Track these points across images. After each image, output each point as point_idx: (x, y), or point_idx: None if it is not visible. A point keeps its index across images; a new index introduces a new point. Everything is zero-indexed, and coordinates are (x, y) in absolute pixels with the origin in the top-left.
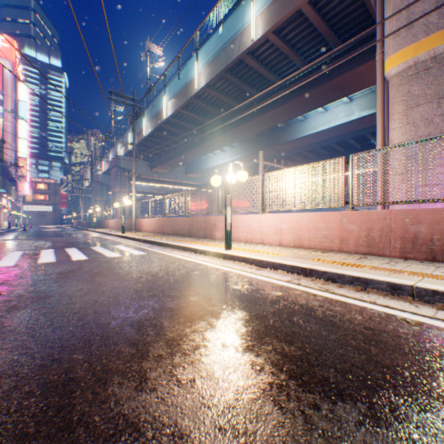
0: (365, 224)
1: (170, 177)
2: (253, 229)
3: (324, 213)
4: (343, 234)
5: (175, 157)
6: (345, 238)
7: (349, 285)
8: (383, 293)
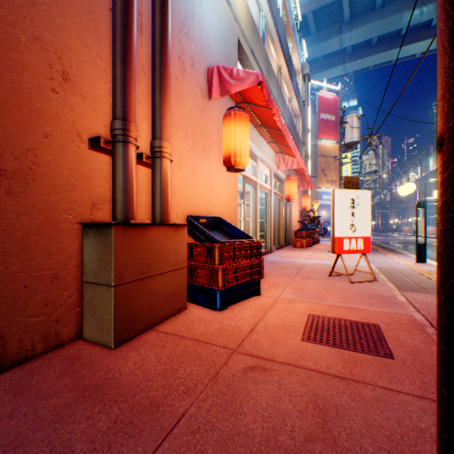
0: None
1: None
2: None
3: None
4: None
5: None
6: None
7: None
8: None
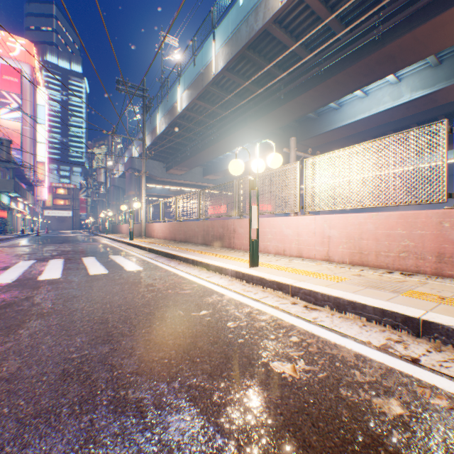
0: None
1: (187, 179)
2: (286, 236)
3: (405, 213)
4: (443, 246)
5: (192, 157)
6: (449, 253)
7: None
8: None
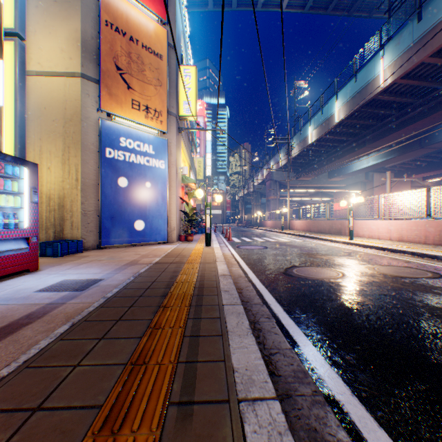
0: (437, 228)
1: (312, 183)
2: (372, 229)
3: (415, 221)
4: (425, 233)
5: (318, 168)
6: (427, 236)
7: (398, 253)
8: (409, 255)
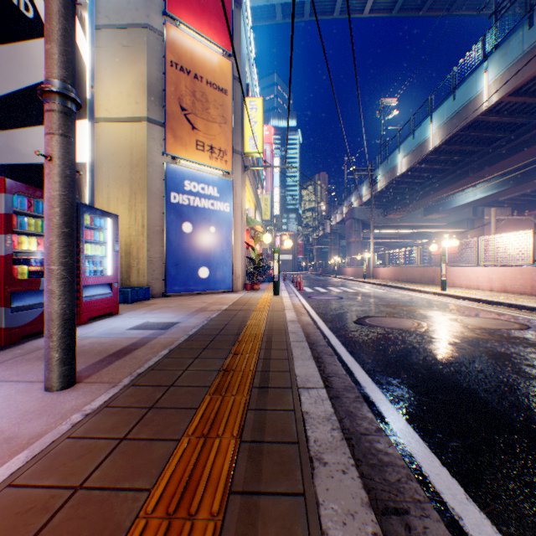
0: None
1: (404, 221)
2: (470, 278)
3: (519, 268)
4: (531, 283)
5: (410, 204)
6: (533, 285)
7: (494, 305)
8: (505, 307)
